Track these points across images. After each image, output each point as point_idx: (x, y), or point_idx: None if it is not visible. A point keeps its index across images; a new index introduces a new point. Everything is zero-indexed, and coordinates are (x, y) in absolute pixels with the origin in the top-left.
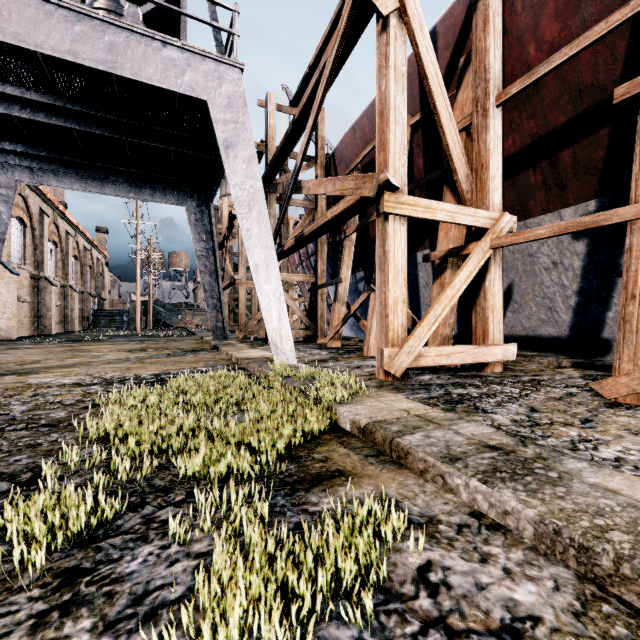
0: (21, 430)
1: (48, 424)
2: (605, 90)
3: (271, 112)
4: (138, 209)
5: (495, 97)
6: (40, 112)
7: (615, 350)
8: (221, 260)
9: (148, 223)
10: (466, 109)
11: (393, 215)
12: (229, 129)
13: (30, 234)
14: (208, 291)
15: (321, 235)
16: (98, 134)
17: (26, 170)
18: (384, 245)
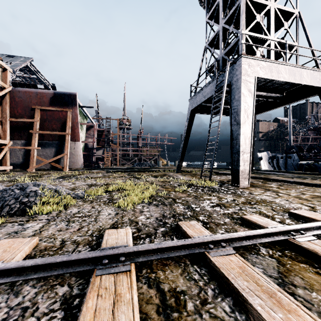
0: None
1: None
2: (29, 125)
3: None
4: None
5: (8, 118)
6: None
7: (29, 165)
8: None
9: None
10: (0, 116)
11: None
12: None
13: None
14: None
15: None
16: None
17: None
18: None
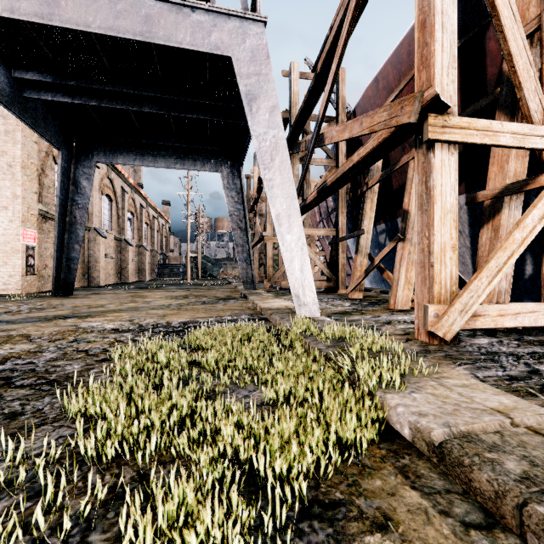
0: (25, 387)
1: (54, 381)
2: None
3: (294, 80)
4: (189, 182)
5: None
6: (104, 99)
7: None
8: (253, 221)
9: (196, 193)
10: (529, 14)
11: (439, 143)
12: (252, 82)
13: (115, 207)
14: (239, 246)
15: (345, 183)
16: (147, 112)
17: (101, 152)
18: (427, 180)
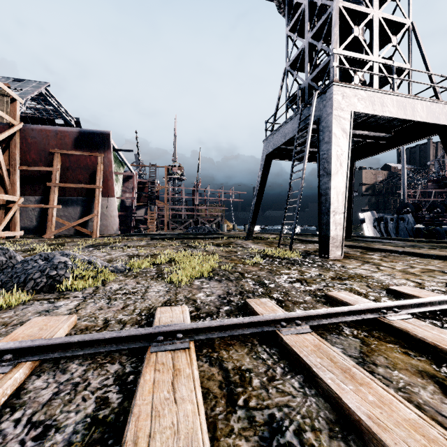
0: None
1: None
2: (46, 175)
3: None
4: None
5: (18, 167)
6: None
7: (47, 230)
8: None
9: None
10: (7, 163)
11: None
12: None
13: None
14: None
15: None
16: None
17: None
18: None
